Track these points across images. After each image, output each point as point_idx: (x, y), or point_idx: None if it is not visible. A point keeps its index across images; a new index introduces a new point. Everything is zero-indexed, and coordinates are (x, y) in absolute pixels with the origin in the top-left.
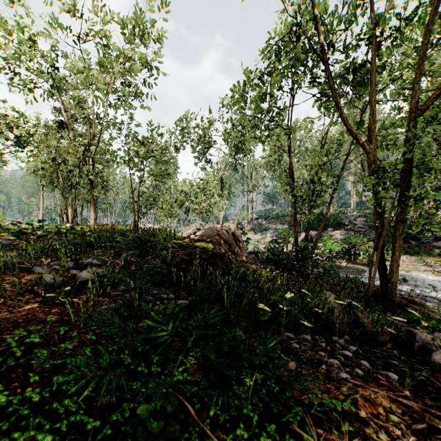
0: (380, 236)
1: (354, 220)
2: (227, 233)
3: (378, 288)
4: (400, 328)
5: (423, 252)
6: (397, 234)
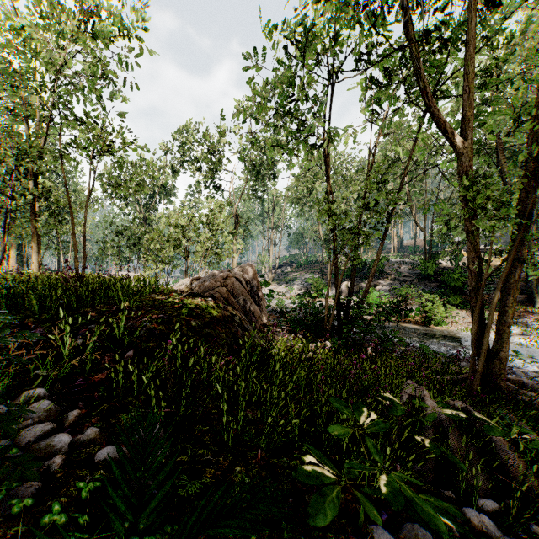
0: (476, 285)
1: (398, 267)
2: (239, 283)
3: (448, 357)
4: None
5: (485, 306)
6: (509, 281)
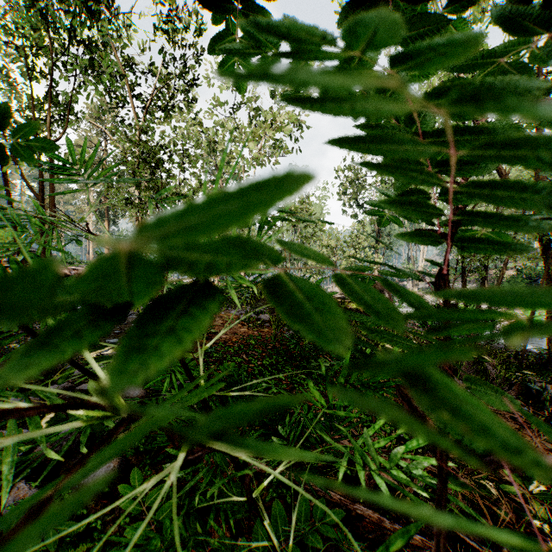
0: None
1: None
2: None
3: None
4: (534, 384)
5: None
6: None
